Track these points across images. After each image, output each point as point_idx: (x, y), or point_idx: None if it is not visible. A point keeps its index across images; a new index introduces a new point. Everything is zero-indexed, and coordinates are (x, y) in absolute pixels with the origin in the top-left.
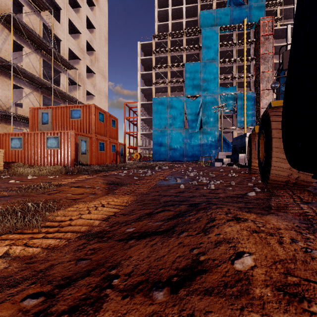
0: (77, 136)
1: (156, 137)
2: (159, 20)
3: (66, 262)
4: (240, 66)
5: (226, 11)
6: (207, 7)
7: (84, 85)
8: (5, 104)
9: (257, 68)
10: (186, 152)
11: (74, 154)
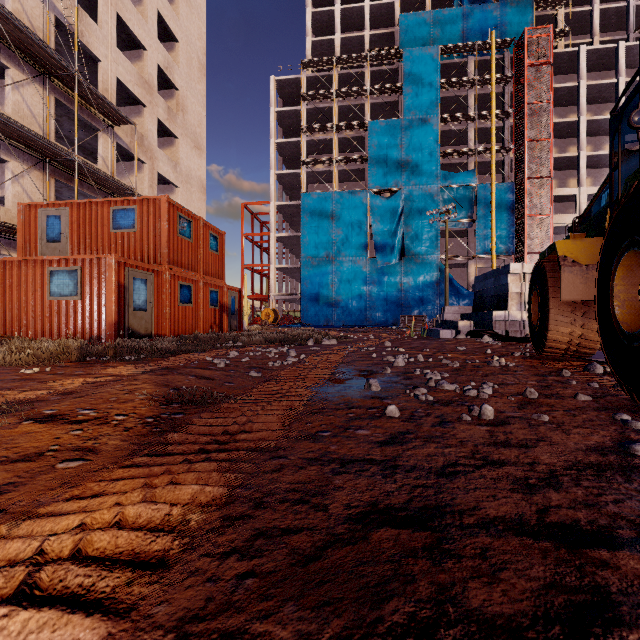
0: (123, 269)
1: (309, 276)
2: (314, 32)
3: None
4: (483, 129)
5: (454, 15)
6: (414, 7)
7: (154, 162)
8: None
9: (519, 132)
10: (372, 308)
11: (115, 311)
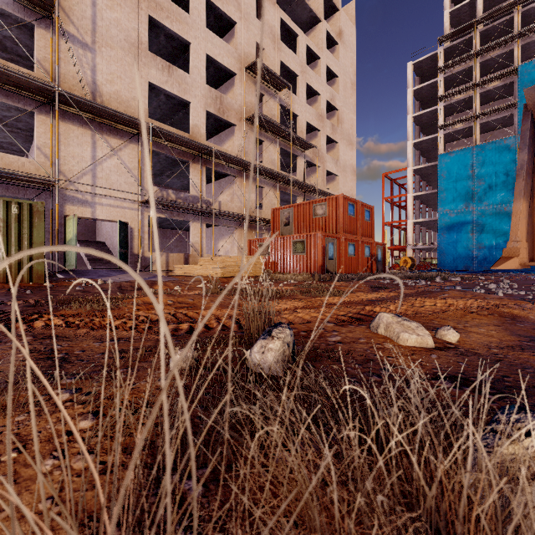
0: (324, 239)
1: (446, 227)
2: (453, 0)
3: (366, 303)
4: None
5: None
6: None
7: (324, 164)
8: (250, 209)
9: None
10: None
11: (321, 260)
